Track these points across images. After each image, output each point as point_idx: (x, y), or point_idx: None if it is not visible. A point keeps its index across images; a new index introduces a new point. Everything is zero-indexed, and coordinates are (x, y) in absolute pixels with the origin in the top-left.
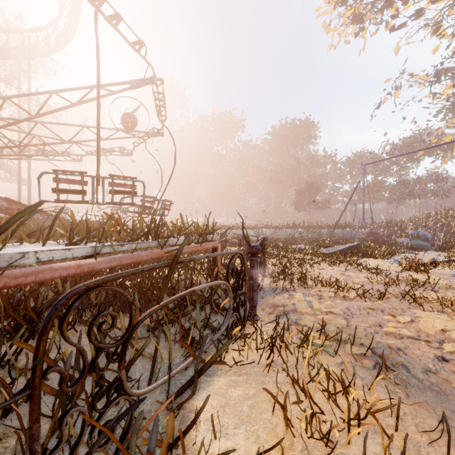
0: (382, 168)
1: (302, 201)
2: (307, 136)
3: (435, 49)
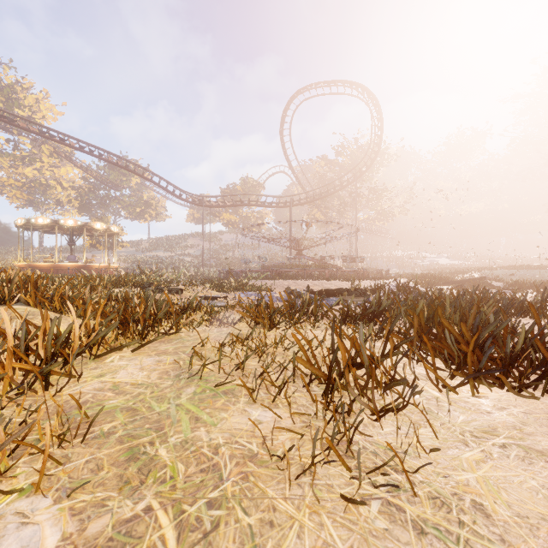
0: None
1: None
2: None
3: None
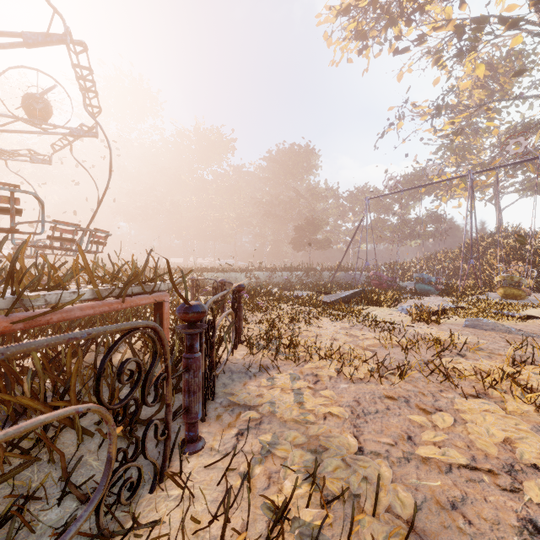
0: (384, 206)
1: (301, 239)
2: (307, 165)
3: (436, 81)
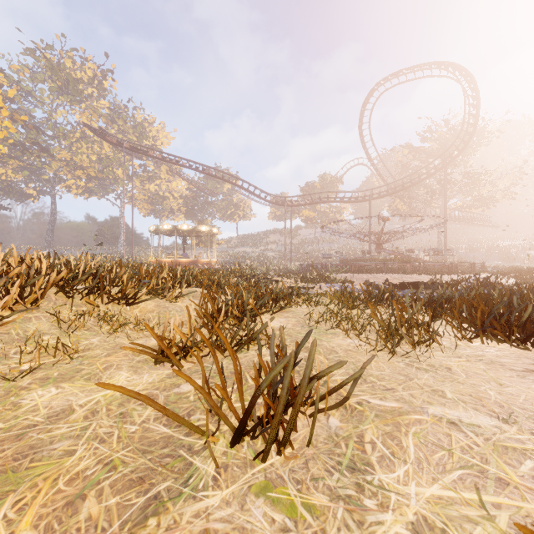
0: None
1: None
2: None
3: None
